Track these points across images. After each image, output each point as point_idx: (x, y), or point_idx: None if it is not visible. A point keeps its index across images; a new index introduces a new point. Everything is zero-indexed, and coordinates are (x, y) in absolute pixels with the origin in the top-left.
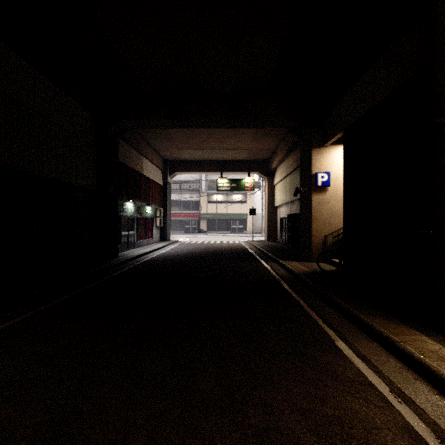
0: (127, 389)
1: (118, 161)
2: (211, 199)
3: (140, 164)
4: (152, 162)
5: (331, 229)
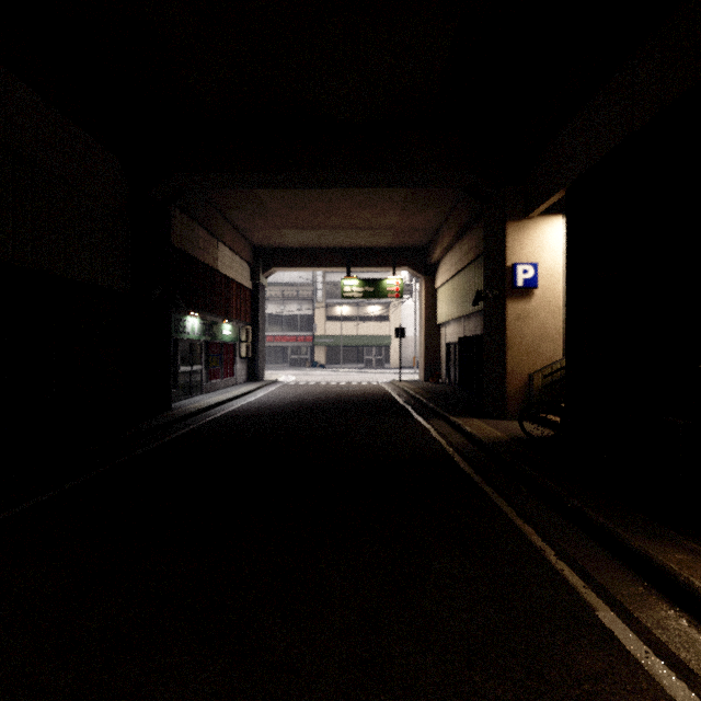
0: None
1: (172, 246)
2: (331, 313)
3: (212, 252)
4: (233, 250)
5: (540, 363)
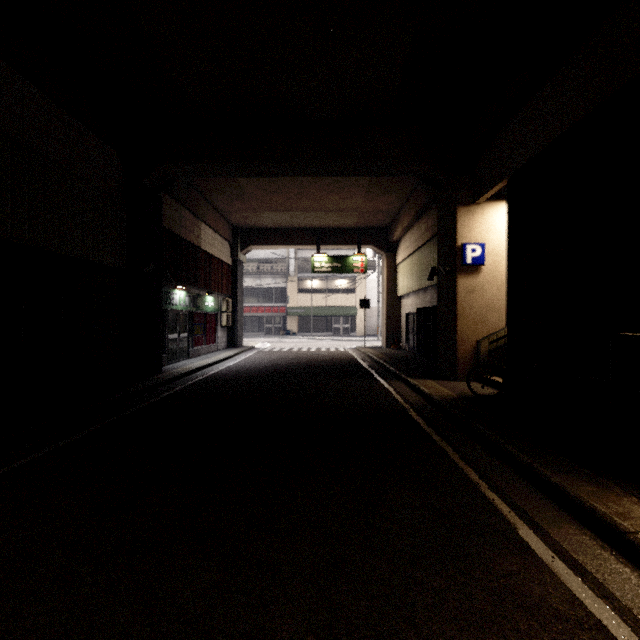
0: (138, 639)
1: (162, 227)
2: (303, 286)
3: (197, 233)
4: (215, 230)
5: (486, 331)
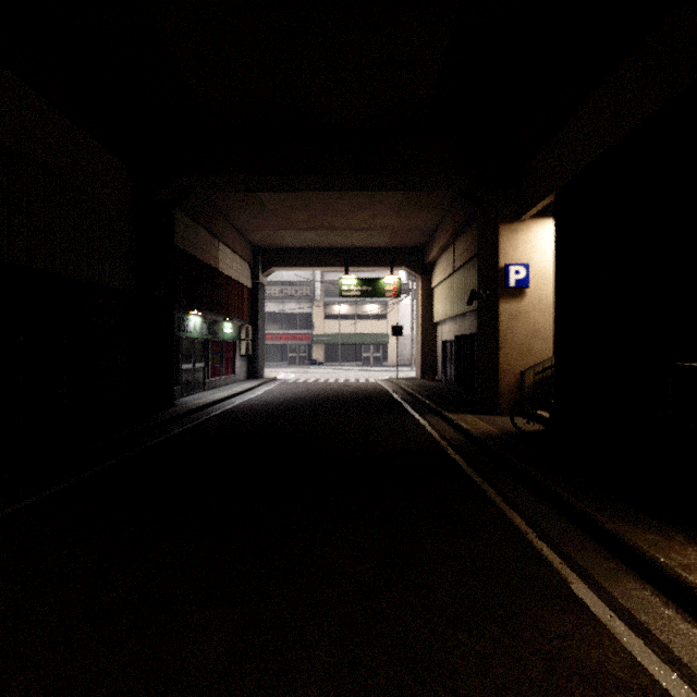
0: None
1: (175, 247)
2: (330, 312)
3: (214, 253)
4: (234, 250)
5: (531, 360)
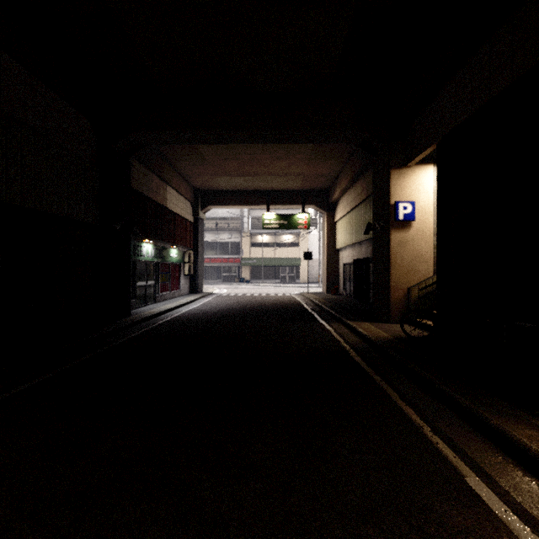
0: None
1: (131, 189)
2: (255, 241)
3: (163, 194)
4: (179, 192)
5: (416, 279)
